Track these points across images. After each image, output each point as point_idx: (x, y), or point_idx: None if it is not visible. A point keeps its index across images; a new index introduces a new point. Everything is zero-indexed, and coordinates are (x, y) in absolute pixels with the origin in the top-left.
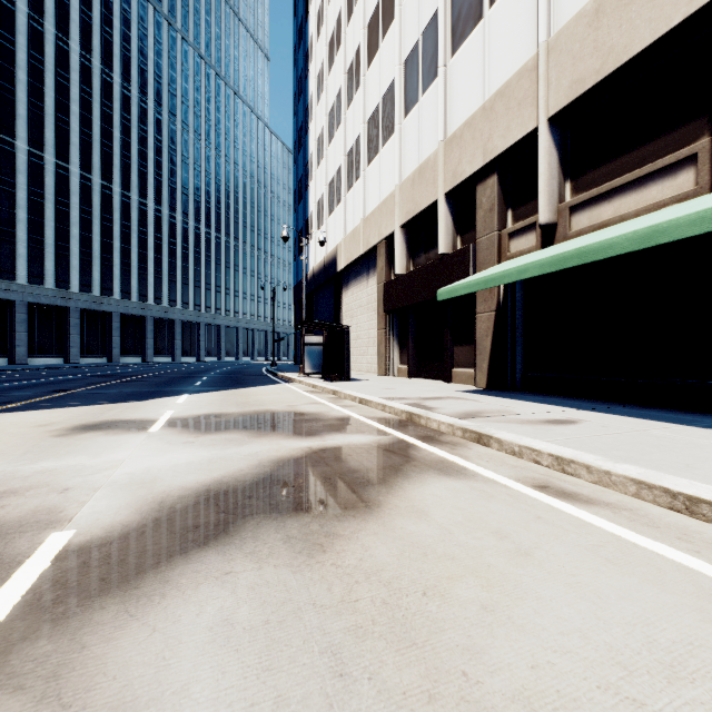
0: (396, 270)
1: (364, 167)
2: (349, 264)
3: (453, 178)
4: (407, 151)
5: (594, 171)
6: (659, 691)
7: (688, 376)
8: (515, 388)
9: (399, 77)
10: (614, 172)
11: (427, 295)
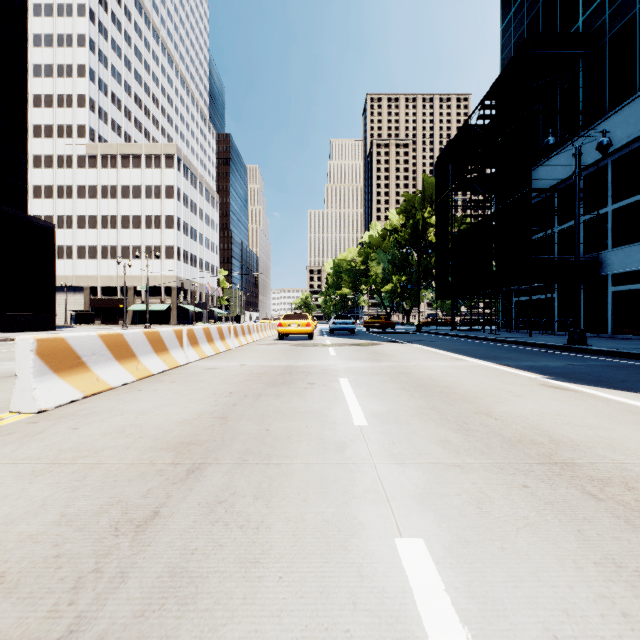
0: (99, 297)
1: (75, 259)
2: (61, 286)
3: (122, 284)
4: (103, 269)
5: (150, 295)
6: (159, 326)
7: (160, 321)
8: (137, 324)
9: (100, 248)
10: (153, 297)
11: (113, 306)
